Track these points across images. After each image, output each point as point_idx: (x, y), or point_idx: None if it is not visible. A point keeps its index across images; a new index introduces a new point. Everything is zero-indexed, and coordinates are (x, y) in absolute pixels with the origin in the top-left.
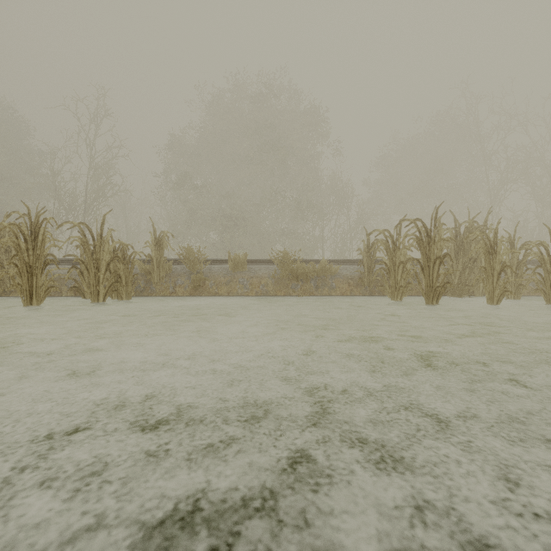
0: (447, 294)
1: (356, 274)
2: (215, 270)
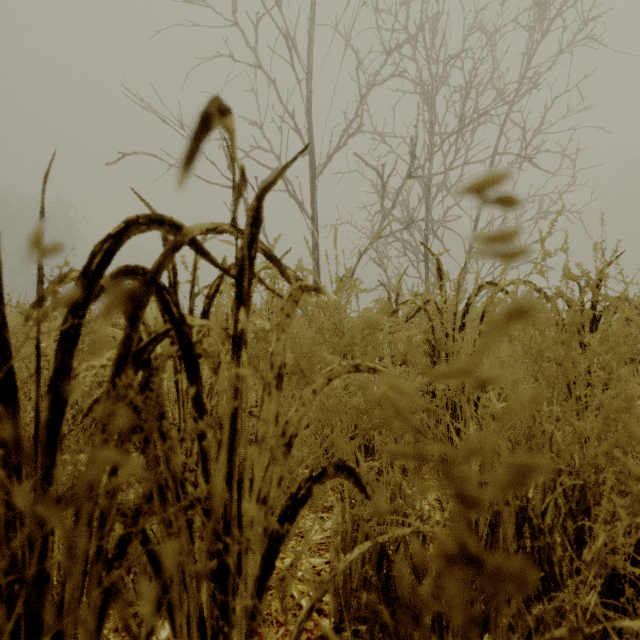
0: None
1: None
2: None
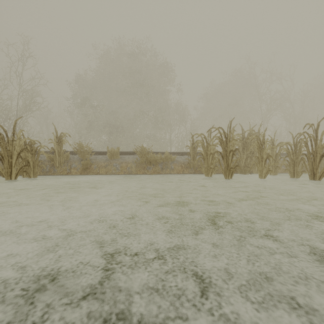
0: (238, 172)
1: (186, 160)
2: (99, 158)
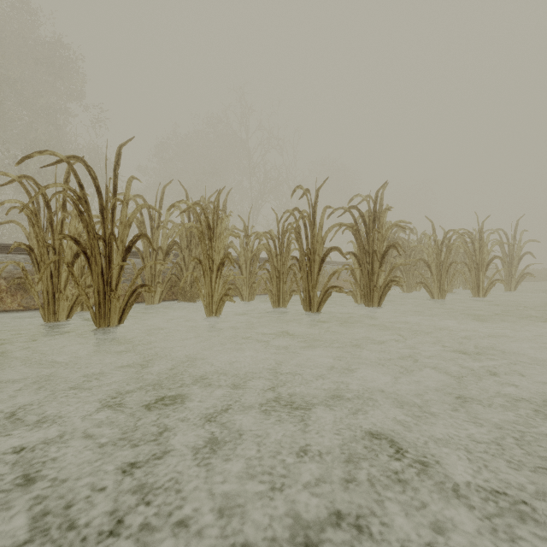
0: (178, 297)
1: (28, 269)
2: None
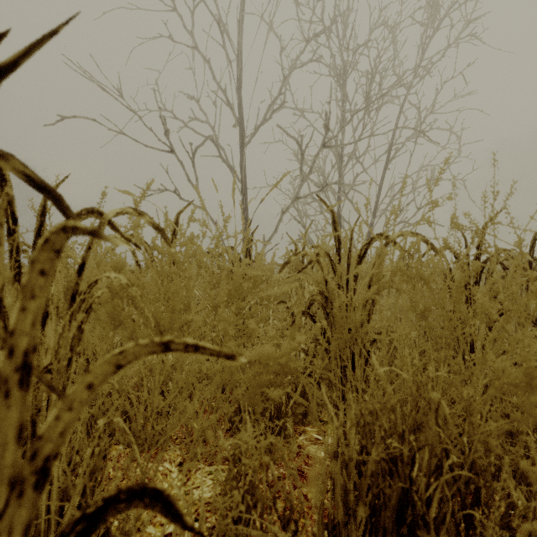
0: None
1: None
2: None
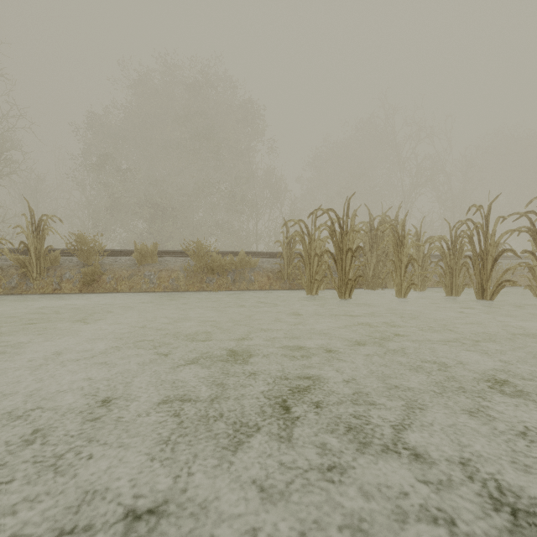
0: (362, 286)
1: (277, 267)
2: (118, 262)
